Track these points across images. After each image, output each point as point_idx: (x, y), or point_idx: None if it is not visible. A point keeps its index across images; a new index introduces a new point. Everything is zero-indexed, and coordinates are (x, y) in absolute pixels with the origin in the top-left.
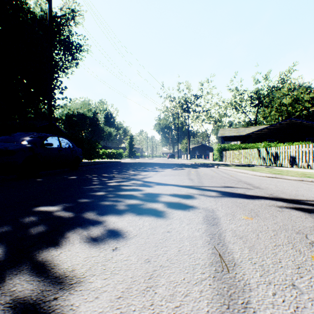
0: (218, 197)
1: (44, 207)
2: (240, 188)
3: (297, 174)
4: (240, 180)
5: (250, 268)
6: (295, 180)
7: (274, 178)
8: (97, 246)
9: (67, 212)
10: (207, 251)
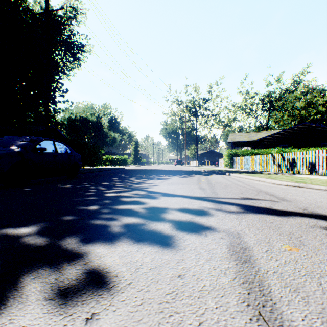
0: (239, 213)
1: (14, 229)
2: (263, 200)
3: (323, 182)
4: (259, 189)
5: None
6: (323, 190)
7: (298, 187)
8: (62, 311)
9: (41, 237)
10: (250, 325)
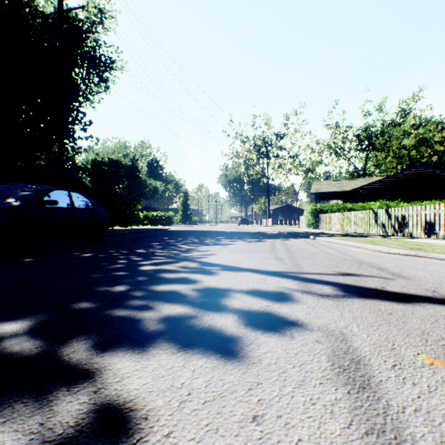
0: (338, 298)
1: None
2: (369, 277)
3: None
4: (361, 260)
5: None
6: None
7: (415, 256)
8: None
9: (32, 339)
10: None
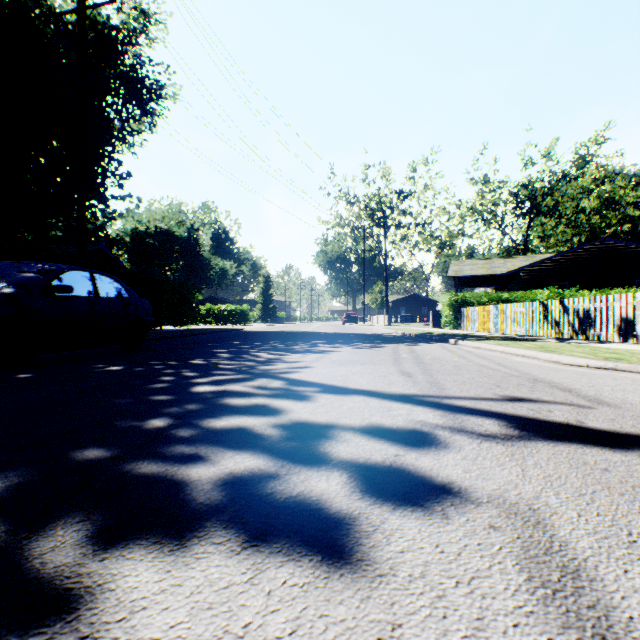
0: (512, 441)
1: None
2: (553, 404)
3: None
4: (533, 376)
5: None
6: None
7: (613, 370)
8: None
9: None
10: None
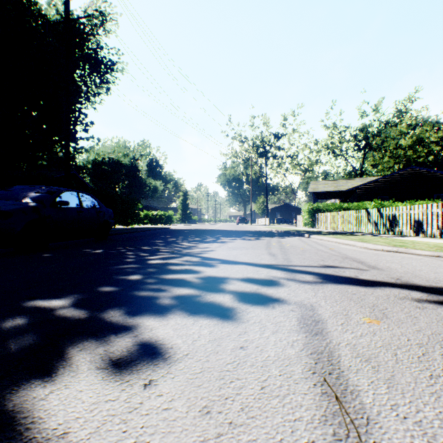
0: (316, 283)
1: (43, 301)
2: (348, 269)
3: (429, 247)
4: (346, 255)
5: (399, 430)
6: (428, 256)
7: (396, 252)
8: (118, 378)
9: (78, 309)
10: (313, 389)
